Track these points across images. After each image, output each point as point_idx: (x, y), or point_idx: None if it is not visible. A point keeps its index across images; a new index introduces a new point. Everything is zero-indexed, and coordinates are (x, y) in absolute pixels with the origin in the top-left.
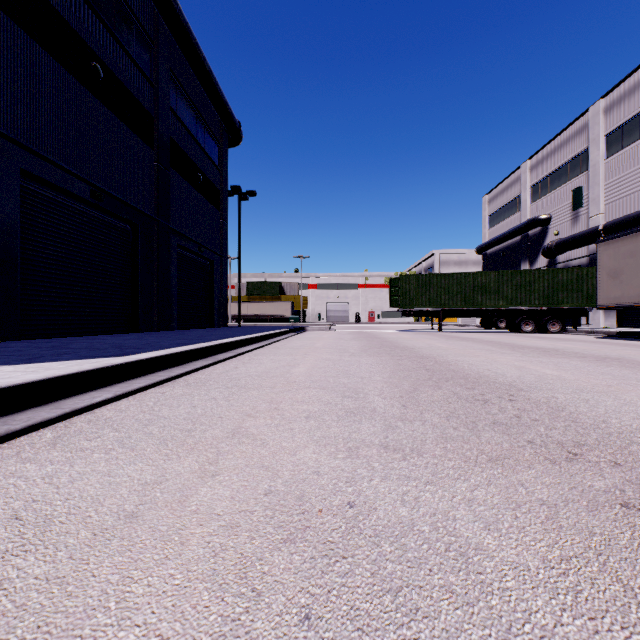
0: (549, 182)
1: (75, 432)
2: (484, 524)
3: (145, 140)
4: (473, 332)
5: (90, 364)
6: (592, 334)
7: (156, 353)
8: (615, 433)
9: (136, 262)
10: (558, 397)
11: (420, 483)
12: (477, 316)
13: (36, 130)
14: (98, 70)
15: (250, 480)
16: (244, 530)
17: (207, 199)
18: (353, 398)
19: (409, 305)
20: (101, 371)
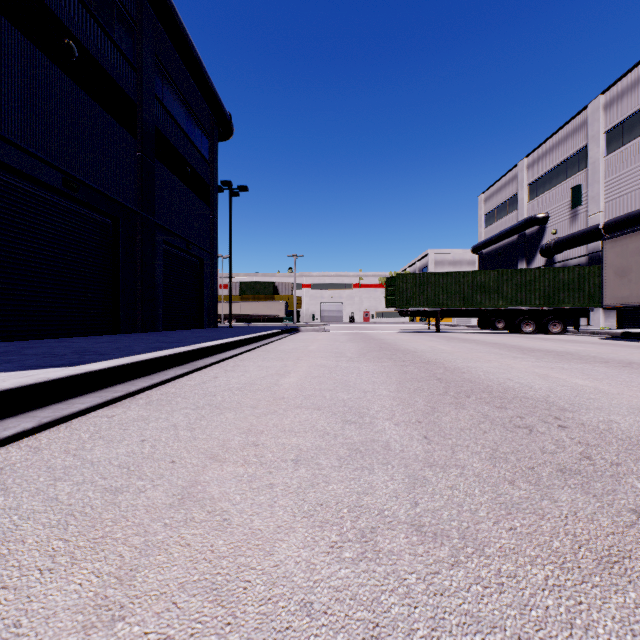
0: (547, 180)
1: None
2: None
3: (127, 128)
4: (472, 333)
5: (17, 379)
6: (595, 335)
7: (117, 361)
8: None
9: (117, 258)
10: (618, 421)
11: None
12: (476, 316)
13: None
14: (72, 48)
15: (179, 637)
16: None
17: (196, 194)
18: (357, 424)
19: (406, 305)
20: (29, 389)
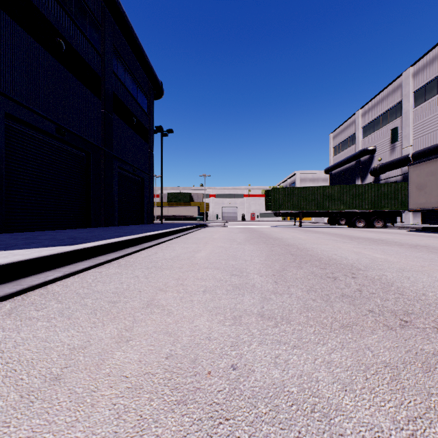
0: (375, 124)
1: (28, 304)
2: (341, 385)
3: (95, 94)
4: (323, 227)
5: (47, 251)
6: (405, 229)
7: (98, 243)
8: (433, 304)
9: (89, 178)
10: (387, 275)
11: (289, 347)
12: (325, 216)
13: (17, 85)
14: (61, 44)
15: (156, 345)
16: (145, 392)
17: (139, 135)
18: (238, 276)
19: (279, 209)
20: (55, 256)
